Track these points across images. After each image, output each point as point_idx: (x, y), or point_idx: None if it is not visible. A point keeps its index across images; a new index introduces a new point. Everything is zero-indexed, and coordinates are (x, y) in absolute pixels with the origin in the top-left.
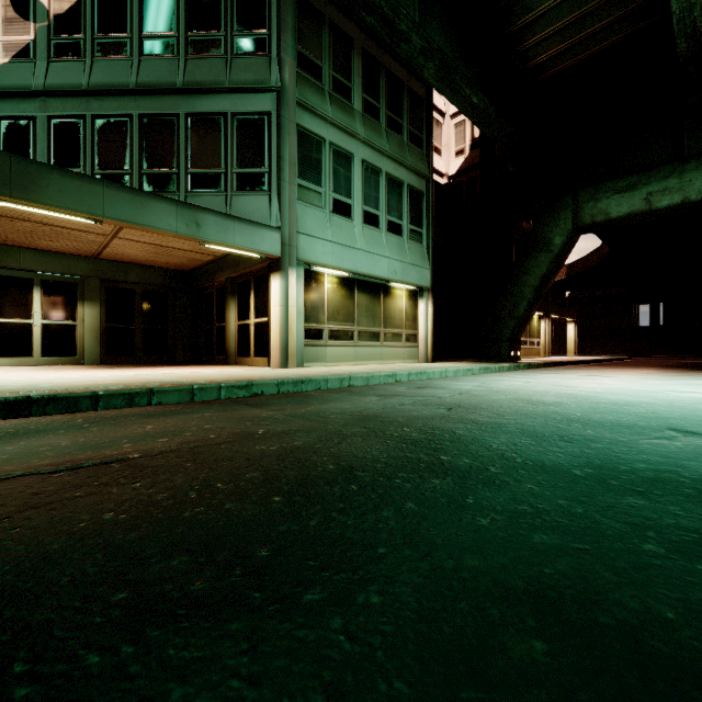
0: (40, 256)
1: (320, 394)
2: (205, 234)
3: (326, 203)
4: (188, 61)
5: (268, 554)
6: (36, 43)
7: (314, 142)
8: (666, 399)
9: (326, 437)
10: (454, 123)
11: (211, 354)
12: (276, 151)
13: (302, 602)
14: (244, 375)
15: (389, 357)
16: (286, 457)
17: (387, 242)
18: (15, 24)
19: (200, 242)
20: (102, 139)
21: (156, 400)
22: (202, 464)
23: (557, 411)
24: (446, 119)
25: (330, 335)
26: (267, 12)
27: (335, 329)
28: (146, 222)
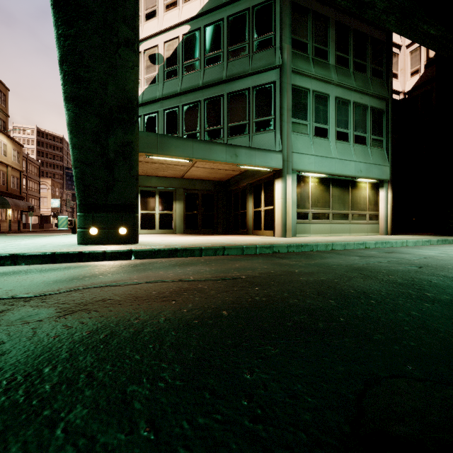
0: (158, 179)
1: (317, 253)
2: (240, 160)
3: (310, 131)
4: (228, 64)
5: (343, 320)
6: (159, 75)
7: (302, 93)
8: None
9: (338, 276)
10: (409, 51)
11: (237, 228)
12: (279, 104)
13: (373, 338)
14: (264, 241)
15: (356, 230)
16: (322, 284)
17: (354, 151)
18: (150, 68)
19: (237, 165)
20: (187, 116)
21: (226, 253)
22: (279, 283)
23: None
24: (402, 49)
25: (313, 216)
26: (273, 21)
27: (316, 212)
28: (211, 157)
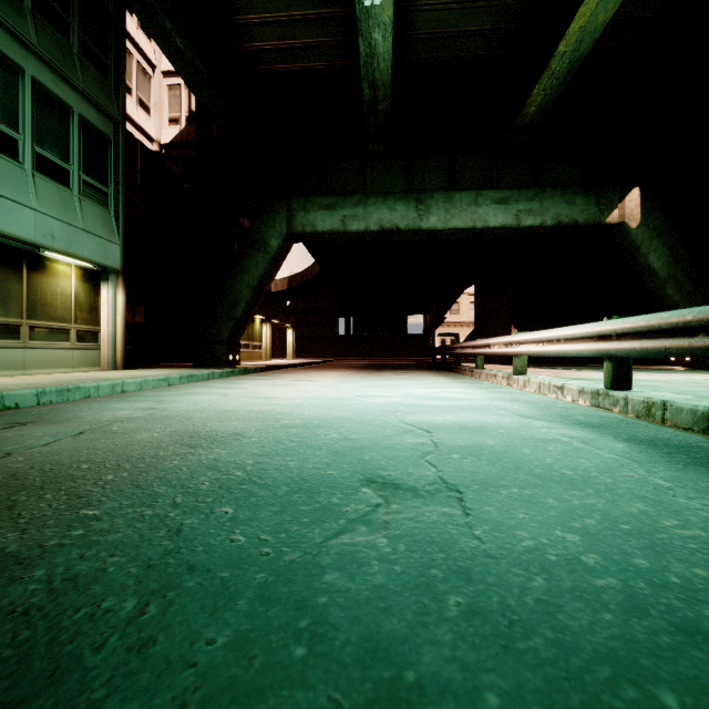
0: None
1: None
2: None
3: None
4: None
5: None
6: None
7: None
8: (358, 410)
9: None
10: (168, 83)
11: None
12: None
13: None
14: None
15: (43, 363)
16: None
17: (36, 187)
18: None
19: None
20: None
21: None
22: None
23: (219, 462)
24: (158, 73)
25: None
26: None
27: None
28: None
